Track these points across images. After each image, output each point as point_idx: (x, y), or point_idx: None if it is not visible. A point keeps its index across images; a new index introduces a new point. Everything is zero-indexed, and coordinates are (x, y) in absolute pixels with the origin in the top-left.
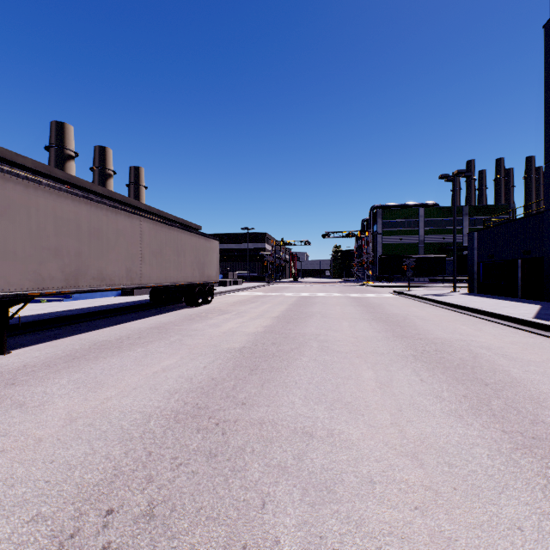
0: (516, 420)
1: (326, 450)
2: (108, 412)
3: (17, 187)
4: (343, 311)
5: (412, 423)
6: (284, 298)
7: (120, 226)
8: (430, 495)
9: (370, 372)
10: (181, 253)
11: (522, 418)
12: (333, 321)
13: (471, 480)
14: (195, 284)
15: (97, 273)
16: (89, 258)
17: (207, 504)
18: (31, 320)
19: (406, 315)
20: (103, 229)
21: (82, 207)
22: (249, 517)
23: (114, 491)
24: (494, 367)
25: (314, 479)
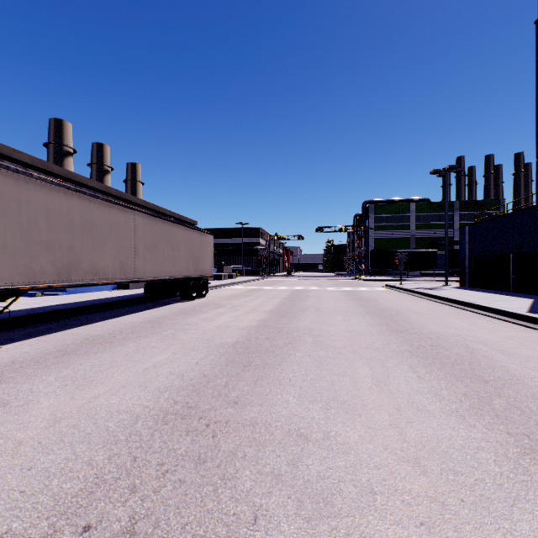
0: (520, 421)
1: (322, 455)
2: (94, 411)
3: (7, 180)
4: (336, 305)
5: (412, 424)
6: (277, 292)
7: (114, 220)
8: (436, 508)
9: (366, 368)
10: (176, 248)
11: (526, 419)
12: (326, 315)
13: (479, 490)
14: (189, 278)
15: (90, 267)
16: (82, 252)
17: (194, 518)
18: (24, 314)
19: (399, 309)
20: (96, 223)
21: (74, 201)
22: (239, 535)
23: (94, 503)
24: (492, 363)
25: (310, 488)
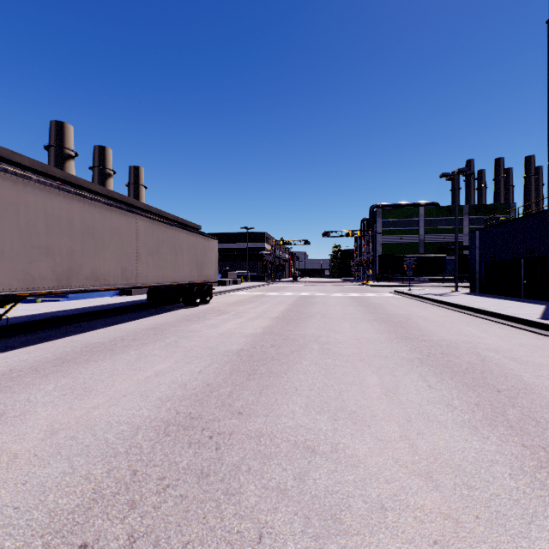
0: (535, 432)
1: (330, 469)
2: (93, 422)
3: (5, 183)
4: (343, 311)
5: (423, 436)
6: (283, 298)
7: (115, 224)
8: (449, 525)
9: (375, 377)
10: (179, 253)
11: (542, 430)
12: (333, 322)
13: (495, 507)
14: (193, 284)
15: (91, 273)
16: (82, 257)
17: (195, 536)
18: (23, 320)
19: (408, 316)
20: (97, 228)
21: (74, 204)
22: None
23: (91, 520)
24: (505, 371)
25: (318, 504)
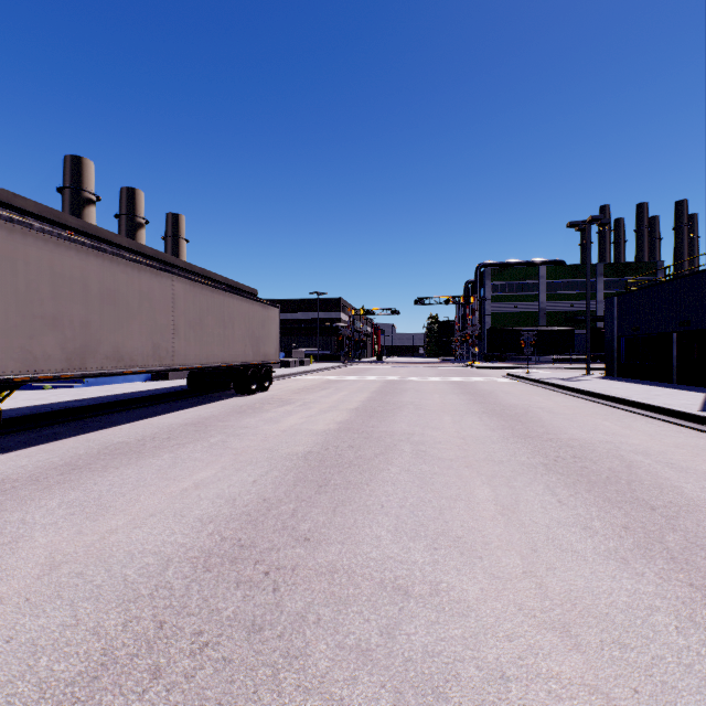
0: None
1: (429, 619)
2: (109, 552)
3: None
4: (443, 401)
5: (555, 571)
6: (364, 383)
7: (145, 287)
8: (598, 703)
9: (486, 489)
10: (229, 325)
11: None
12: (430, 415)
13: (659, 675)
14: (247, 366)
15: (112, 351)
16: (101, 330)
17: None
18: (24, 413)
19: (527, 407)
20: (121, 291)
21: (90, 261)
22: None
23: (97, 695)
24: (659, 482)
25: (414, 672)
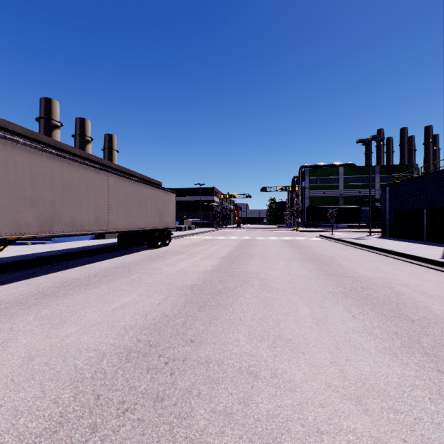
0: None
1: (270, 393)
2: (65, 349)
3: None
4: (279, 252)
5: (351, 362)
6: (229, 241)
7: (90, 180)
8: None
9: (307, 309)
10: (143, 204)
11: None
12: (270, 261)
13: (419, 430)
14: (155, 230)
15: (69, 220)
16: (62, 207)
17: None
18: (13, 260)
19: (332, 256)
20: (75, 183)
21: (55, 163)
22: None
23: (55, 443)
24: (416, 304)
25: (260, 428)
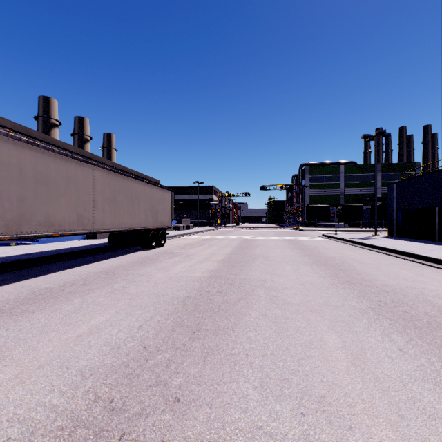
0: None
1: None
2: None
3: None
4: (283, 254)
5: None
6: (228, 241)
7: (71, 173)
8: None
9: (333, 335)
10: (135, 201)
11: None
12: (275, 265)
13: None
14: (149, 229)
15: (44, 219)
16: (35, 204)
17: None
18: None
19: (342, 258)
20: (51, 176)
21: (25, 152)
22: None
23: None
24: None
25: None
